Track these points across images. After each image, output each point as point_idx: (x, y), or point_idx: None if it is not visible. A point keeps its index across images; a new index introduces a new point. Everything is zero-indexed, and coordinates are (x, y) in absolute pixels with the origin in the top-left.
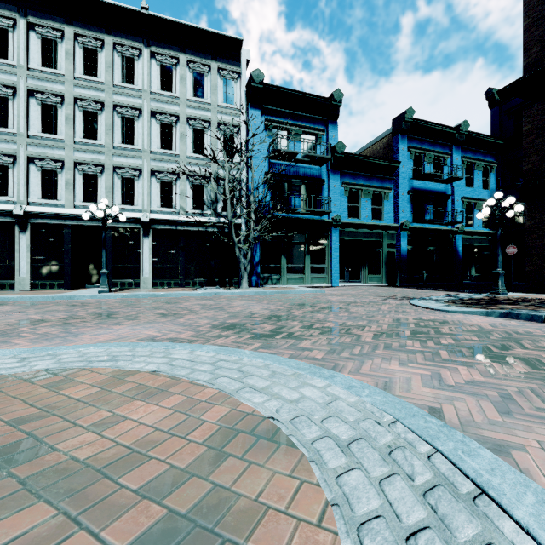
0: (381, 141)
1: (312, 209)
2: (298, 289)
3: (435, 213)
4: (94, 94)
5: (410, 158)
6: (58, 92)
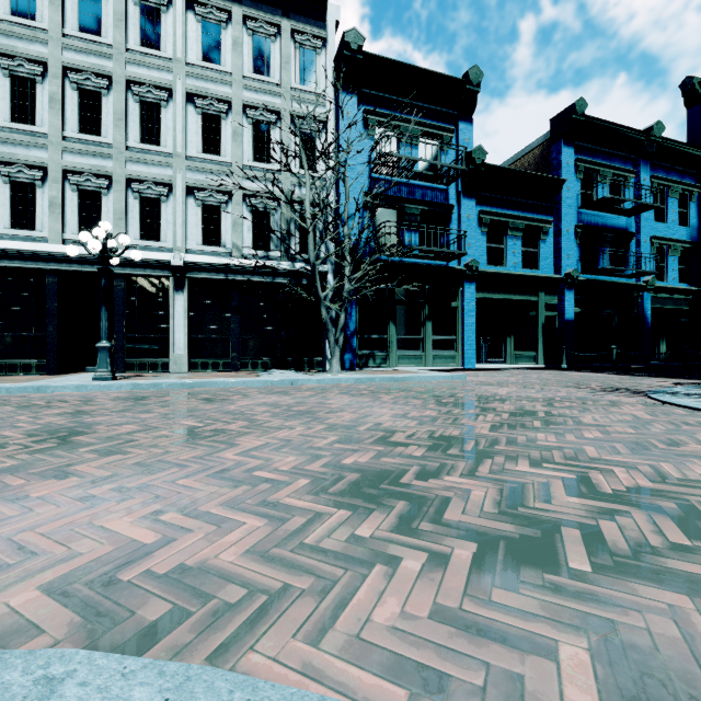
0: (530, 154)
1: (438, 249)
2: (424, 375)
3: (612, 260)
4: (96, 63)
5: (577, 177)
6: (36, 57)
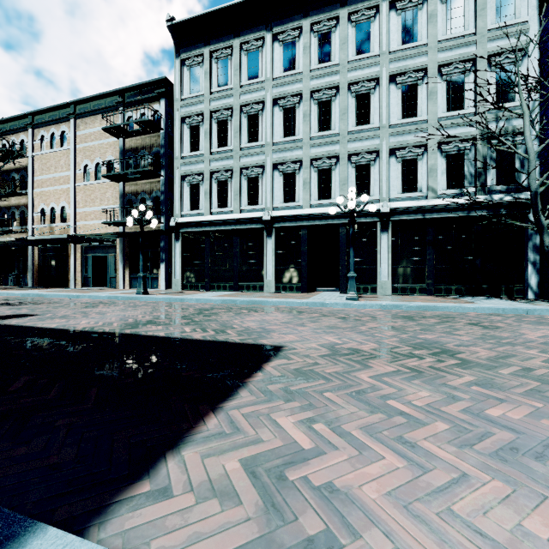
0: None
1: None
2: None
3: None
4: (329, 81)
5: None
6: (296, 92)
